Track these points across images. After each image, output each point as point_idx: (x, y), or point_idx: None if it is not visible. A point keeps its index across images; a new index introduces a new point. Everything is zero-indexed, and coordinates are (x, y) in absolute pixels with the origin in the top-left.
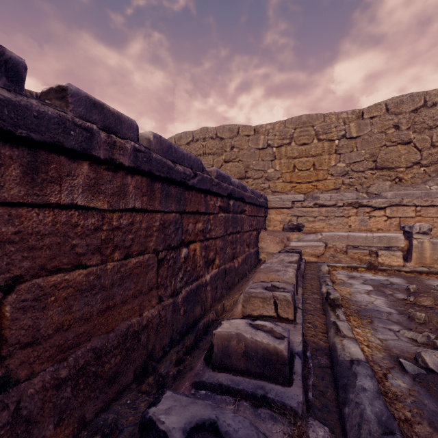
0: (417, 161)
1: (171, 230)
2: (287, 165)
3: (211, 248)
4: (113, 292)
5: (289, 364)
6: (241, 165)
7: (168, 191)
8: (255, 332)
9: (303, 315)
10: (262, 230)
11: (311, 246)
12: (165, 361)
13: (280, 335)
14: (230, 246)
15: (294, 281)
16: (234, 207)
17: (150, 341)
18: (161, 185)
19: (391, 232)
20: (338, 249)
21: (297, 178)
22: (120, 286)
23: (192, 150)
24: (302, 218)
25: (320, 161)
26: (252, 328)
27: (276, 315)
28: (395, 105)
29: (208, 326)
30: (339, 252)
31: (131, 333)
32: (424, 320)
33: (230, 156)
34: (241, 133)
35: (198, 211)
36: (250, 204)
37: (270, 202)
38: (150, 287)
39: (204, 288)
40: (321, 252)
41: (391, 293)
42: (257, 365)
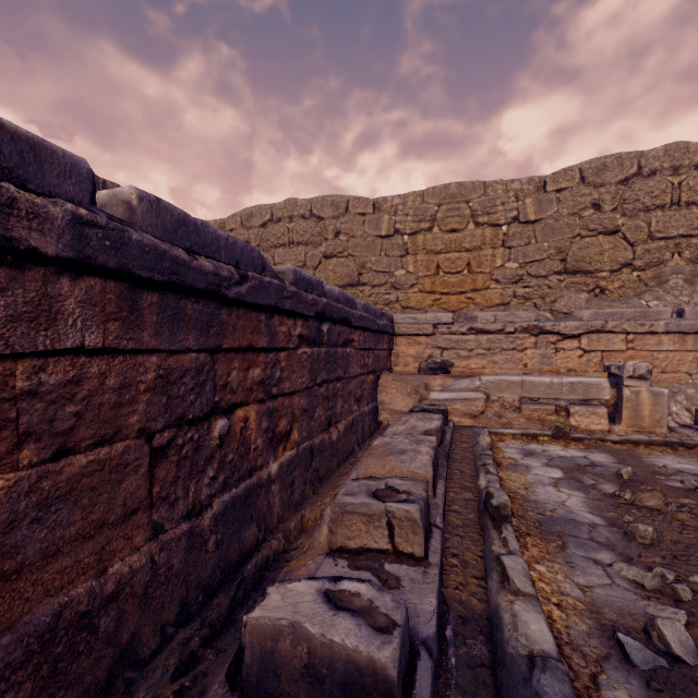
0: (627, 262)
1: (186, 386)
2: (426, 265)
3: (283, 411)
4: (17, 539)
5: (404, 680)
6: (351, 263)
7: (178, 310)
8: (332, 618)
9: (444, 539)
10: (384, 373)
11: (464, 398)
12: (153, 671)
13: (385, 621)
14: (322, 405)
15: (430, 472)
16: (330, 336)
17: (127, 625)
18: (158, 297)
19: (588, 374)
20: (507, 404)
21: (442, 287)
22: (37, 522)
23: (271, 237)
24: (450, 352)
25: (479, 258)
26: (326, 608)
27: (392, 547)
28: (595, 172)
29: (266, 568)
30: (508, 408)
31: (69, 621)
32: (652, 539)
33: (333, 247)
34: (351, 209)
35: (251, 347)
36: (363, 329)
37: (398, 326)
38: (129, 508)
39: (265, 489)
40: (479, 410)
41: (593, 483)
42: (333, 697)
